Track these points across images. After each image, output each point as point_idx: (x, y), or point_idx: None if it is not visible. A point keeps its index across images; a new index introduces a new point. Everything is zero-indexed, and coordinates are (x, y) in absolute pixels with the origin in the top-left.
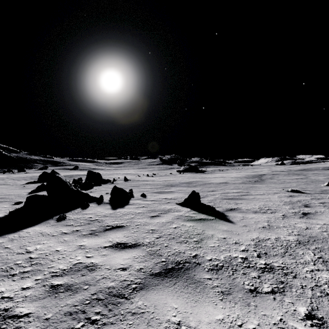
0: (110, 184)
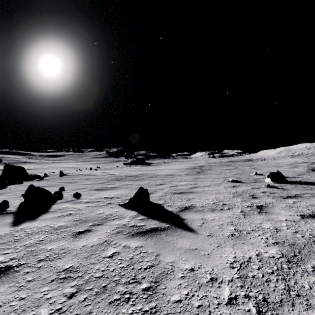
0: (37, 181)
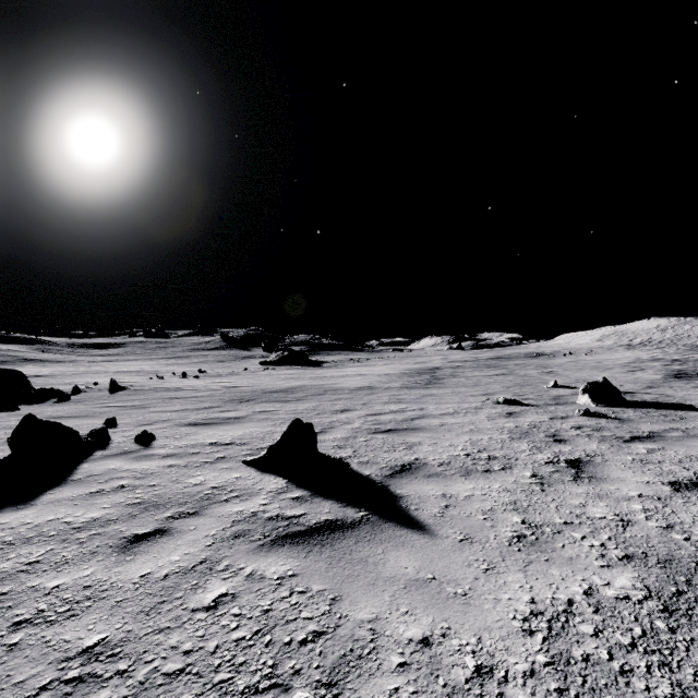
0: (54, 405)
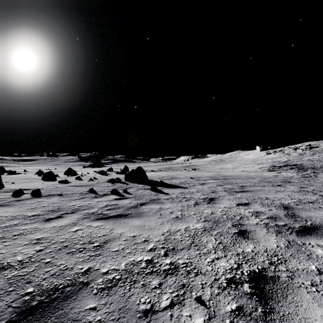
0: None
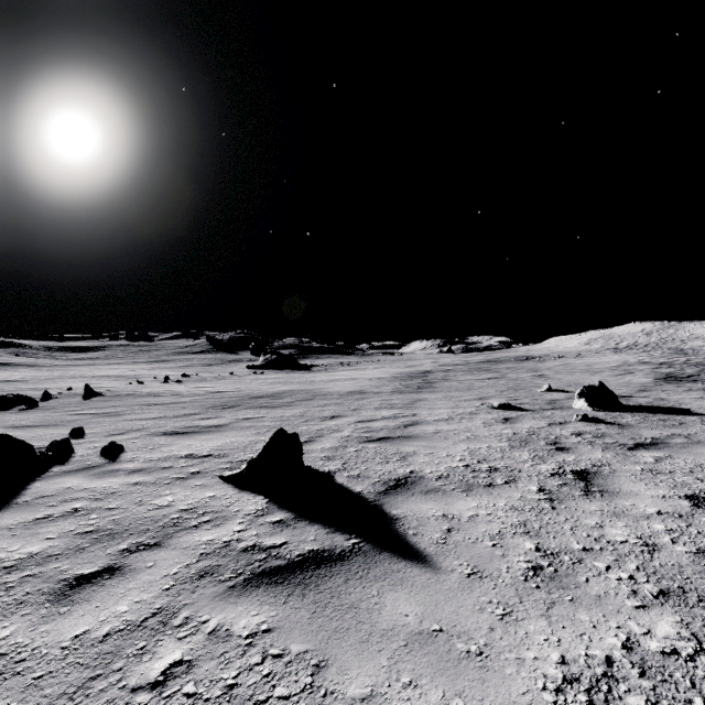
0: (19, 413)
